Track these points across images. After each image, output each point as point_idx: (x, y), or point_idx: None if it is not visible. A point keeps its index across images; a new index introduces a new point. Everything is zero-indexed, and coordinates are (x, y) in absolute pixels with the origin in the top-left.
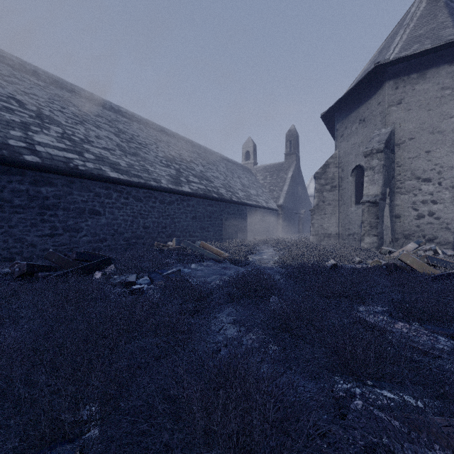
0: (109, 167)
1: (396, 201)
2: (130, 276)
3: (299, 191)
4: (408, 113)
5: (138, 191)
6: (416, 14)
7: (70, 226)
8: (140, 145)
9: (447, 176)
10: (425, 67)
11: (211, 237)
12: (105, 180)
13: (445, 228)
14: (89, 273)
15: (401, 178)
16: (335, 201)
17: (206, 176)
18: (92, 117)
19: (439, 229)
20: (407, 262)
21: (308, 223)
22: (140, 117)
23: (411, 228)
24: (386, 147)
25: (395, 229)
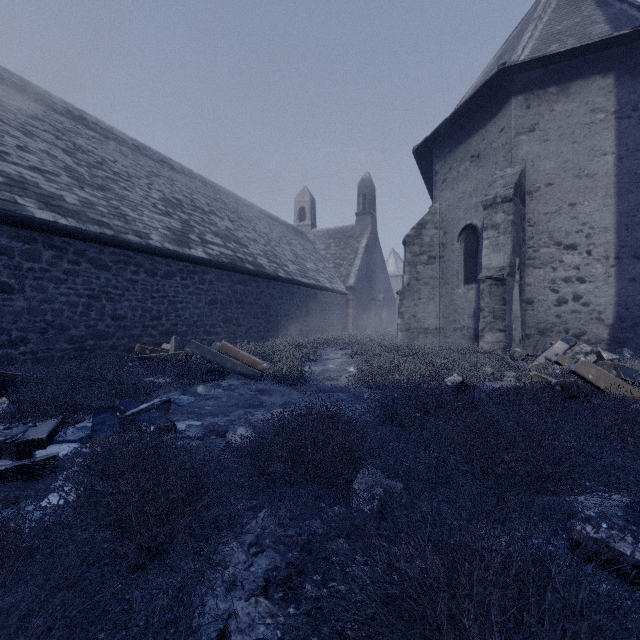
0: (36, 201)
1: (527, 279)
2: (43, 423)
3: (376, 267)
4: (544, 145)
5: (101, 251)
6: (551, 4)
7: None
8: (115, 176)
9: (599, 242)
10: (569, 77)
11: (244, 334)
12: (22, 223)
13: (596, 319)
14: None
15: (534, 243)
16: (435, 279)
17: (236, 237)
18: (19, 116)
19: (588, 320)
20: (589, 378)
21: (388, 313)
22: (124, 135)
23: (549, 319)
24: (516, 195)
25: (526, 321)
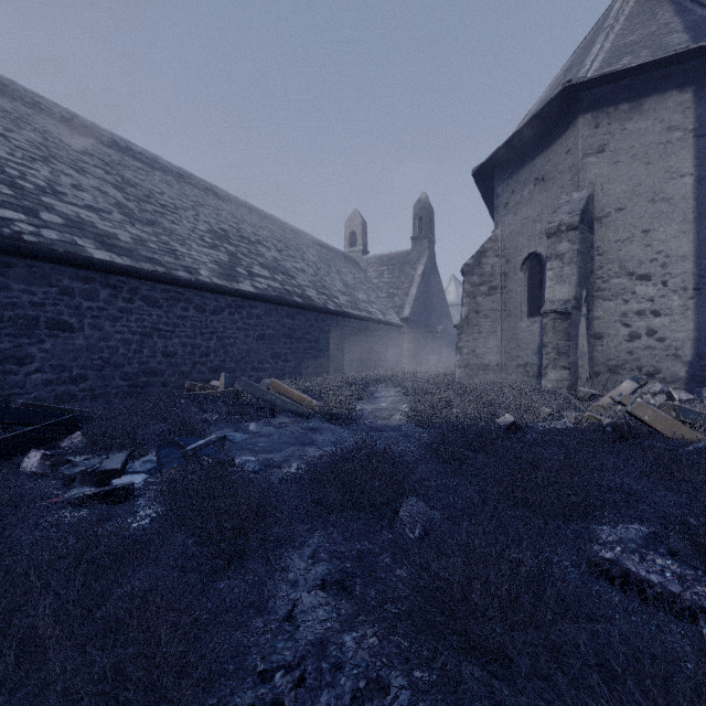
0: (93, 241)
1: (595, 312)
2: (115, 455)
3: (434, 296)
4: (614, 167)
5: (153, 288)
6: (624, 11)
7: (3, 353)
8: (163, 209)
9: (676, 272)
10: (642, 93)
11: (292, 370)
12: (82, 264)
13: (672, 356)
14: (19, 453)
15: (603, 274)
16: (496, 311)
17: (284, 268)
18: (71, 153)
19: (663, 357)
20: (645, 419)
21: (448, 347)
22: (169, 163)
23: (620, 356)
24: (583, 222)
25: (594, 357)
